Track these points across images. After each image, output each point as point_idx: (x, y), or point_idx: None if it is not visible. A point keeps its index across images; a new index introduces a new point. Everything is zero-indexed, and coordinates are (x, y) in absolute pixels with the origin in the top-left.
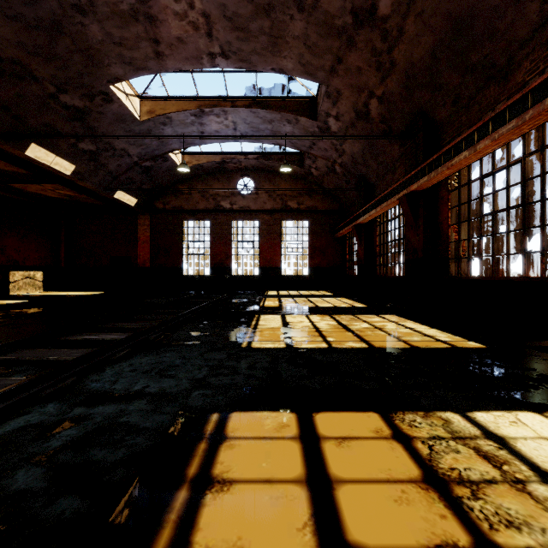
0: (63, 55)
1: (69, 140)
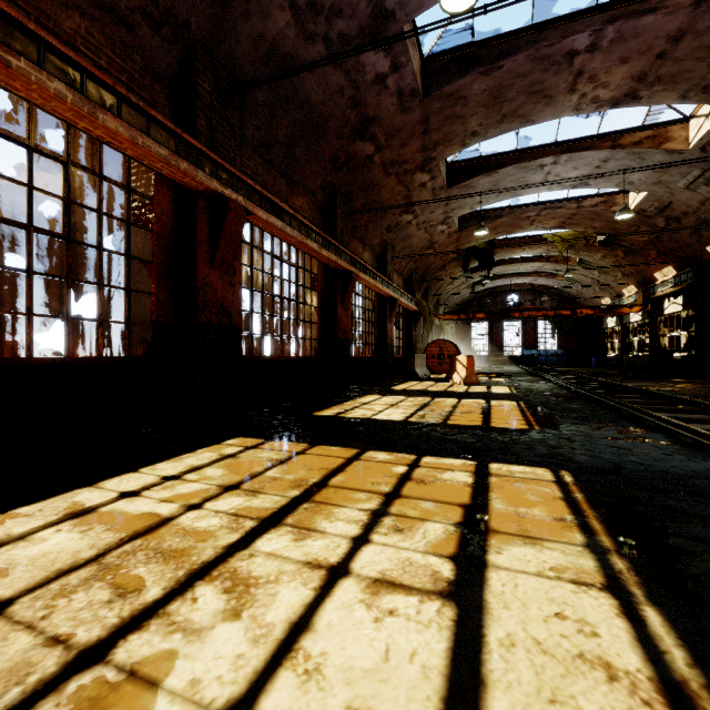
0: None
1: None
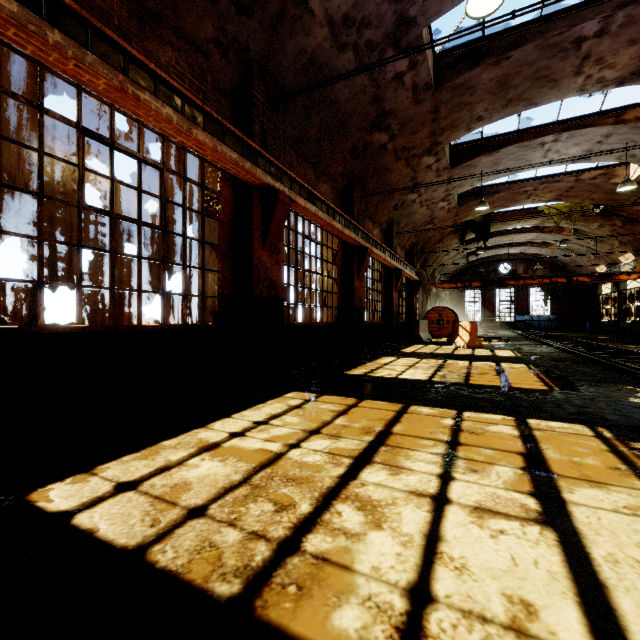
0: None
1: None
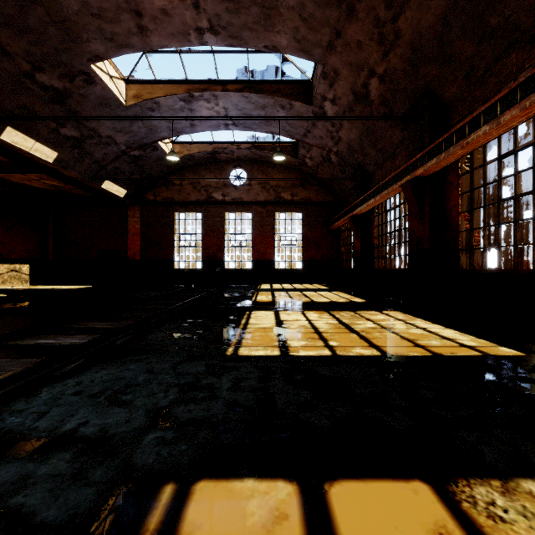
0: (36, 27)
1: (50, 125)
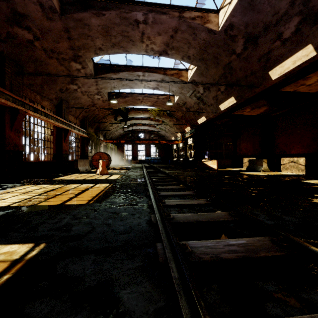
0: None
1: None
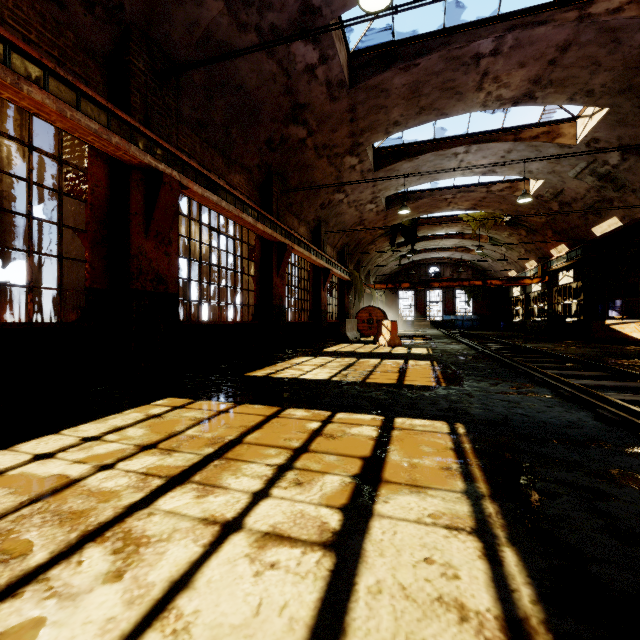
0: None
1: None
